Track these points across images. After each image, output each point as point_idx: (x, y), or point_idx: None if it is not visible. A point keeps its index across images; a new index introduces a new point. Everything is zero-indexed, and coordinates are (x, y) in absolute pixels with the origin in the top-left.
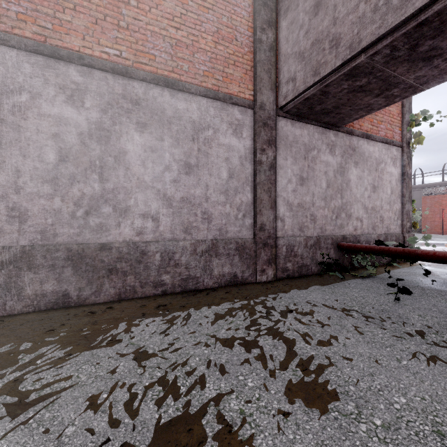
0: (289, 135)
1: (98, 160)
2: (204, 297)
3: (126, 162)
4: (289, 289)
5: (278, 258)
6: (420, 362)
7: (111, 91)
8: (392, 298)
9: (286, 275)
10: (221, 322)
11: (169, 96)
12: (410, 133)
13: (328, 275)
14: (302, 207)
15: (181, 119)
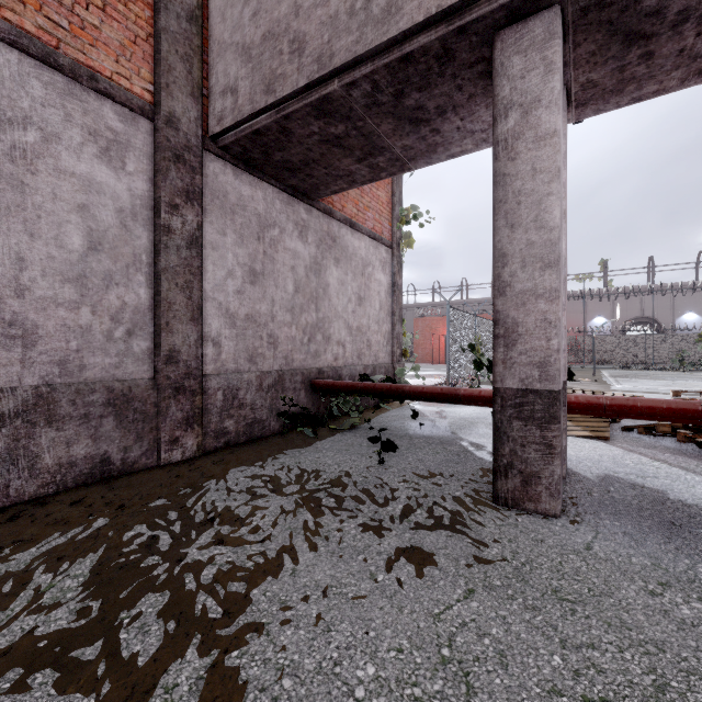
0: (230, 191)
1: None
2: None
3: None
4: (222, 470)
5: (207, 413)
6: (401, 568)
7: None
8: (376, 459)
9: (223, 443)
10: (11, 598)
11: None
12: (400, 231)
13: (296, 433)
14: (254, 321)
15: None
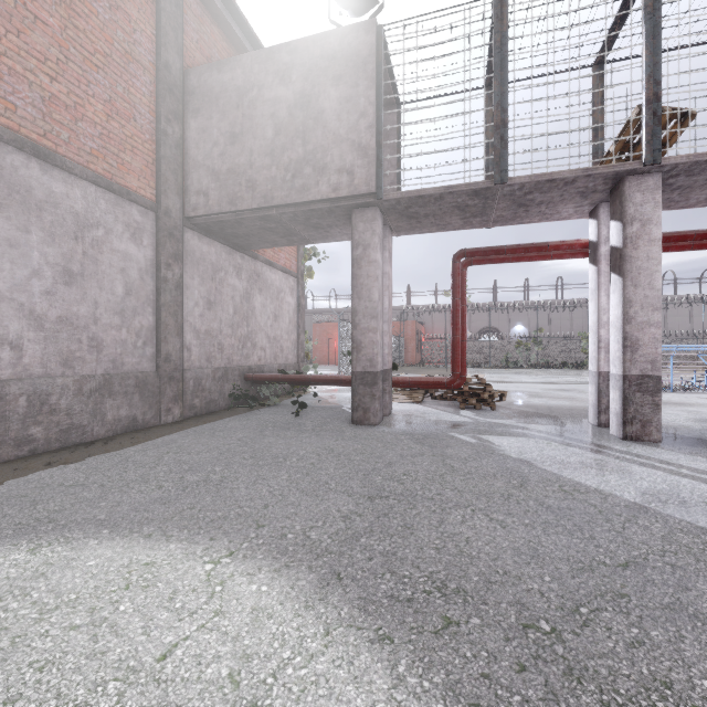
0: (196, 250)
1: None
2: (106, 446)
3: None
4: (205, 424)
5: (185, 393)
6: (312, 439)
7: None
8: (294, 416)
9: (193, 413)
10: (156, 454)
11: (39, 171)
12: (304, 265)
13: (237, 409)
14: (210, 334)
15: (58, 206)
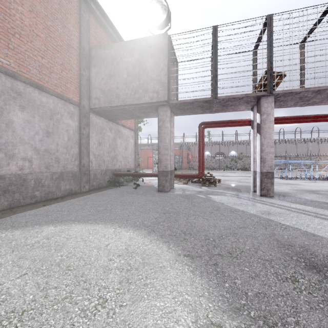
0: (94, 121)
1: None
2: (63, 199)
3: (13, 127)
4: (99, 192)
5: (90, 180)
6: (142, 196)
7: (3, 85)
8: (134, 189)
9: (93, 188)
10: (84, 202)
11: (38, 93)
12: (137, 126)
13: (110, 186)
14: (100, 156)
15: (44, 107)
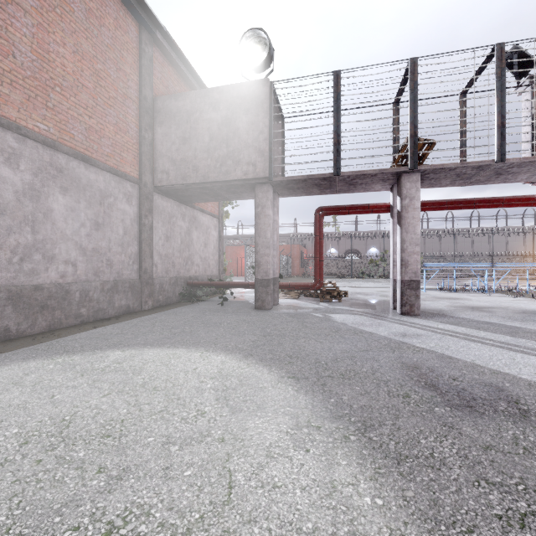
0: (160, 205)
1: (31, 216)
2: (119, 320)
3: (53, 218)
4: (168, 310)
5: (154, 292)
6: (233, 316)
7: (41, 159)
8: (220, 306)
9: (159, 305)
10: (150, 323)
11: (84, 168)
12: (223, 210)
13: (183, 303)
14: (168, 256)
15: (92, 187)
